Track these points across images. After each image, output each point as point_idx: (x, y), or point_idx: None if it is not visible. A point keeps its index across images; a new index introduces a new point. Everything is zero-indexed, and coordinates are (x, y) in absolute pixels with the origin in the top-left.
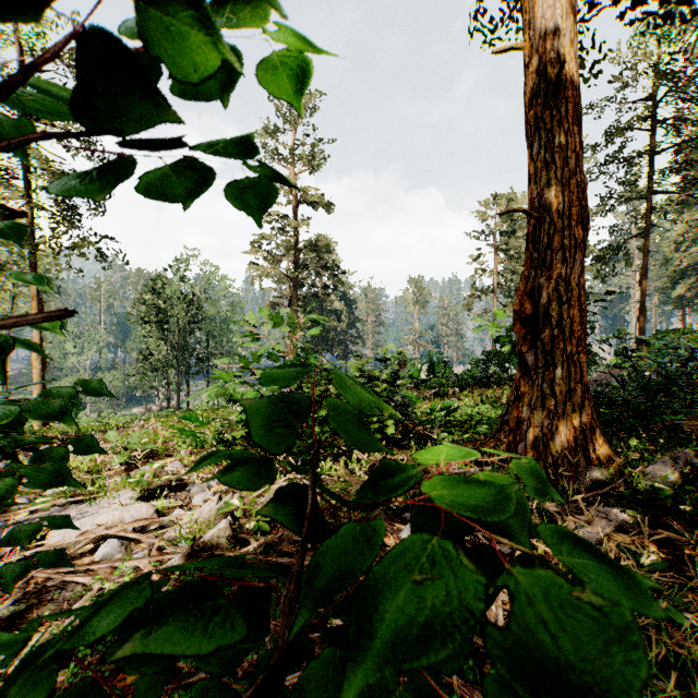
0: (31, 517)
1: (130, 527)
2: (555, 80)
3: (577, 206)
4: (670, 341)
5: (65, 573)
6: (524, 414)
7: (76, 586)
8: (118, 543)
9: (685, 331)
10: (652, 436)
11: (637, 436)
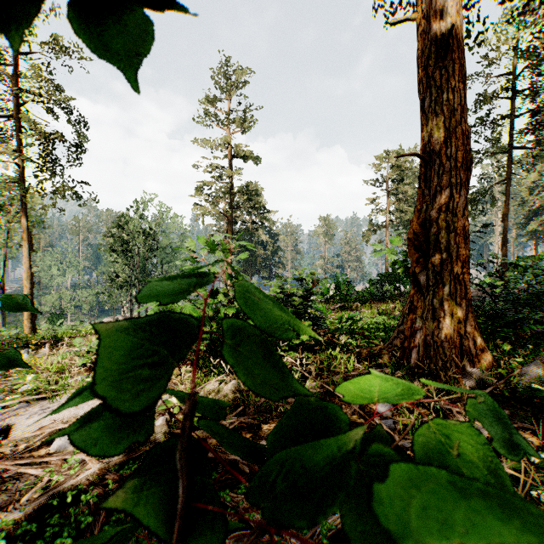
0: (1, 412)
1: None
2: (444, 43)
3: (462, 150)
4: (537, 264)
5: (23, 464)
6: (417, 325)
7: (30, 476)
8: None
9: (540, 257)
10: (522, 343)
11: (508, 342)
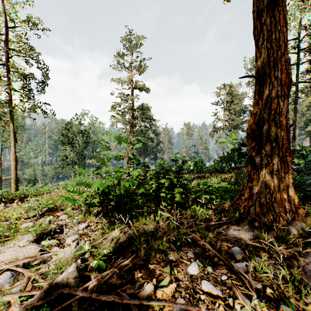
0: None
1: (20, 263)
2: None
3: (285, 73)
4: None
5: None
6: (253, 191)
7: None
8: (10, 275)
9: None
10: None
11: (309, 201)
